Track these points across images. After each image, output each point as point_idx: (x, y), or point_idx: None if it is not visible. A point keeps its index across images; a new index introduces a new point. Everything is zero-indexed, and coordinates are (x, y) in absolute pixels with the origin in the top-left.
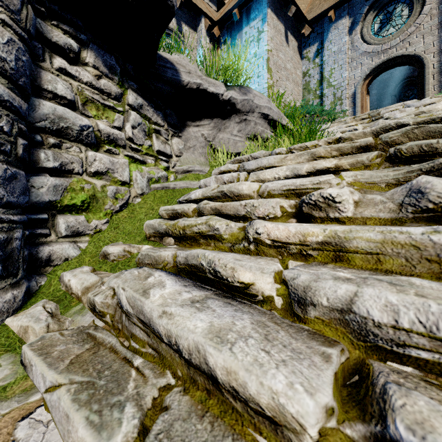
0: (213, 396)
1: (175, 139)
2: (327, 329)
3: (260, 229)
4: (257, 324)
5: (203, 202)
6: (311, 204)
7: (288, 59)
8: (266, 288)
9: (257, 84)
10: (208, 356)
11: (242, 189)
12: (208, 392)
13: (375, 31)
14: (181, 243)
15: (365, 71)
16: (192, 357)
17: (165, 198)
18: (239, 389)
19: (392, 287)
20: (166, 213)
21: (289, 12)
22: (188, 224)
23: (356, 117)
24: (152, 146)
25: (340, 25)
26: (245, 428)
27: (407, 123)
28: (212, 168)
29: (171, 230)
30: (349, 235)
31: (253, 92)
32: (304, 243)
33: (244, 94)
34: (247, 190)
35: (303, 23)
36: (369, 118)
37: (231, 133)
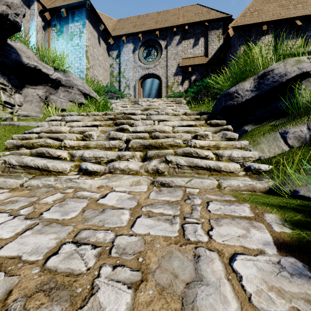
0: (48, 175)
1: (17, 95)
2: (78, 161)
3: (66, 142)
4: (61, 161)
5: (41, 133)
6: (85, 136)
7: (100, 54)
8: (65, 155)
9: (79, 64)
10: (47, 165)
11: (62, 129)
12: (47, 174)
13: (144, 57)
14: (30, 150)
15: (140, 75)
16: (42, 167)
17: (13, 130)
18: (55, 168)
19: (90, 150)
20: (18, 138)
21: (100, 27)
22: (35, 141)
23: (130, 100)
24: (1, 98)
25: (128, 46)
26: (56, 176)
27: (125, 112)
28: (45, 116)
29: (25, 144)
30: (89, 143)
31: (73, 76)
32: (79, 146)
33: (67, 77)
34: (64, 130)
35: (109, 36)
36: (135, 102)
37: (58, 96)
